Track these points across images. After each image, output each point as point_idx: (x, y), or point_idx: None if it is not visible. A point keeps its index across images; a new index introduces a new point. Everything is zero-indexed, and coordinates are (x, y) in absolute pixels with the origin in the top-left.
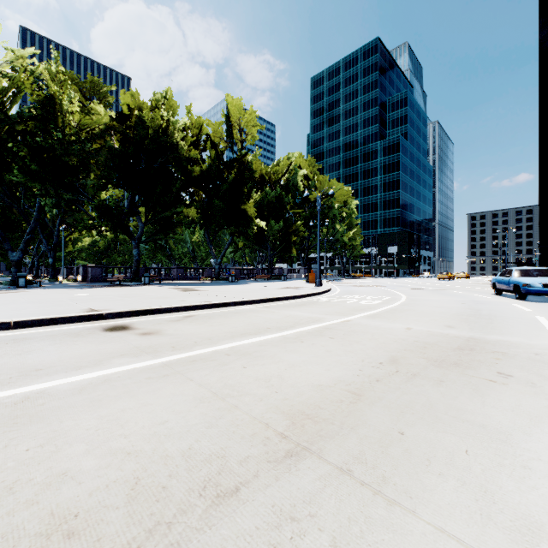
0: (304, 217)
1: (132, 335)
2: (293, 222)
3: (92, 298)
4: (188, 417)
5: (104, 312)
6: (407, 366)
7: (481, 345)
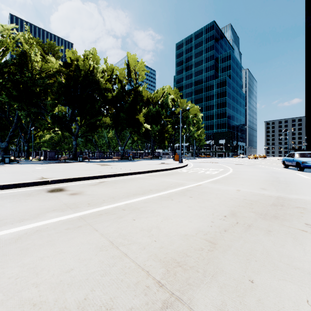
0: (172, 123)
1: (64, 195)
2: (165, 125)
3: (46, 170)
4: (89, 265)
5: (50, 179)
6: (243, 218)
7: (287, 202)
